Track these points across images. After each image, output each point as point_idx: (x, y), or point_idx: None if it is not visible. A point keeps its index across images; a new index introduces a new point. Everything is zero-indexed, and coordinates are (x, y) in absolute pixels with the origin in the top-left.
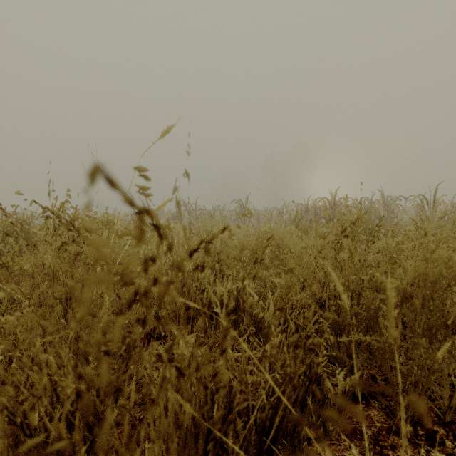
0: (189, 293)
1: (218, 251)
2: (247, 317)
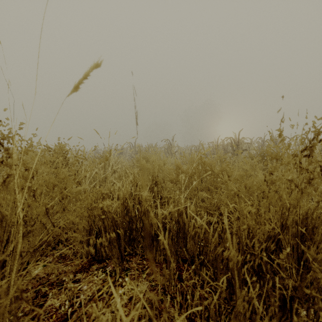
0: (131, 215)
1: (156, 175)
2: (190, 241)
